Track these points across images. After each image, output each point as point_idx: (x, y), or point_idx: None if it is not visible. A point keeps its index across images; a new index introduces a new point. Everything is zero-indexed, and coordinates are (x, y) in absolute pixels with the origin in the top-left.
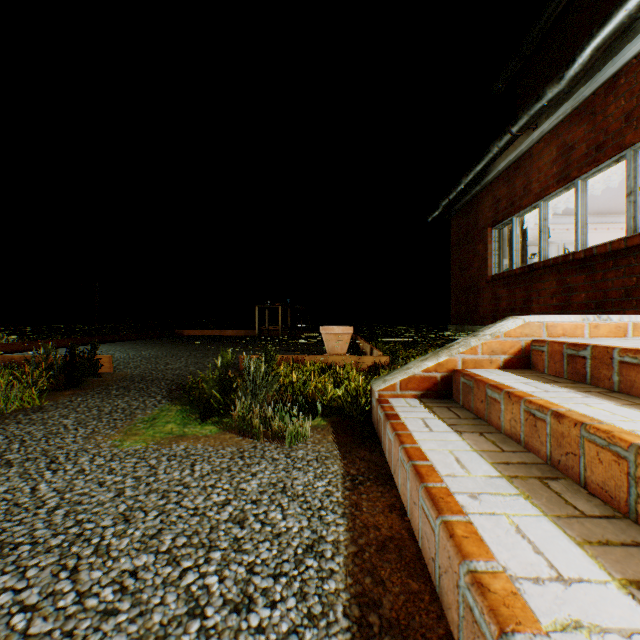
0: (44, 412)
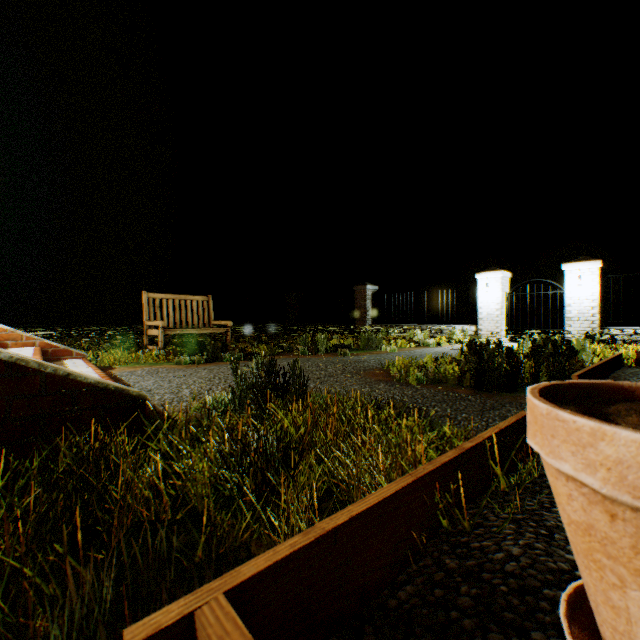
0: (388, 385)
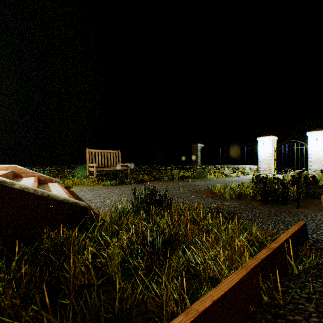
0: (213, 199)
